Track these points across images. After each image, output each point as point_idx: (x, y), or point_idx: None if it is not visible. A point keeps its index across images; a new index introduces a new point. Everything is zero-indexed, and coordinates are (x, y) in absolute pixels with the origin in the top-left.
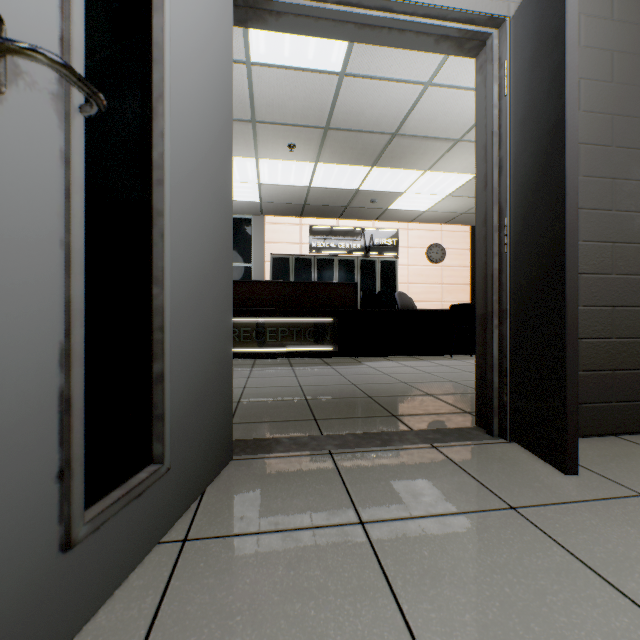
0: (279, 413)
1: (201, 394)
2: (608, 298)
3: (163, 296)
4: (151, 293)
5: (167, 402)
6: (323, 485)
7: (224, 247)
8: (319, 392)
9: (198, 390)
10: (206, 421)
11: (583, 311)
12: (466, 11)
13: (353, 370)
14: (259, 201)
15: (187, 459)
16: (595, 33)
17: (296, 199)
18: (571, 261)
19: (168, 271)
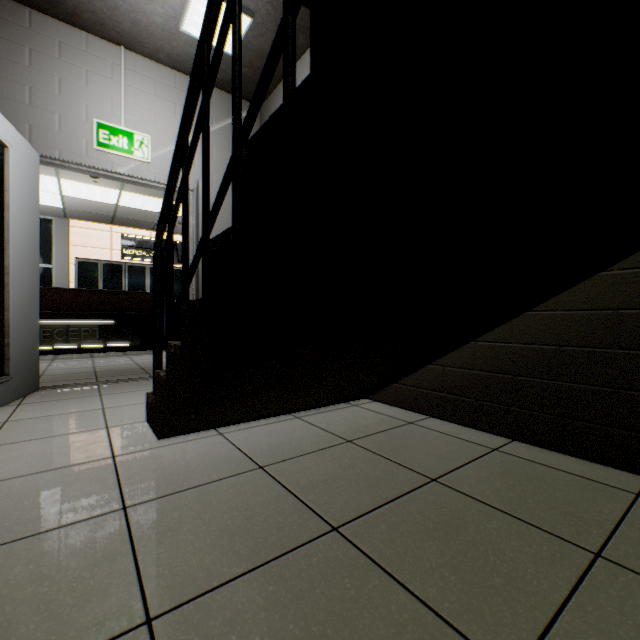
0: (73, 377)
1: (24, 355)
2: None
3: (10, 315)
4: (4, 314)
5: (12, 354)
6: (89, 391)
7: (35, 289)
8: (108, 368)
9: (23, 353)
10: (26, 367)
11: None
12: None
13: (145, 357)
14: (62, 207)
15: (18, 379)
16: None
17: (105, 211)
18: None
19: (12, 306)
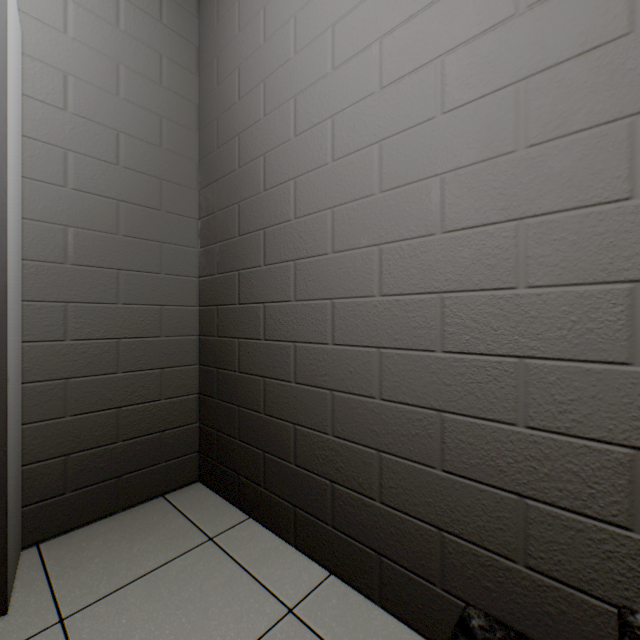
0: None
1: None
2: (157, 360)
3: None
4: None
5: None
6: None
7: None
8: None
9: None
10: None
11: (125, 377)
12: None
13: None
14: None
15: None
16: (141, 91)
17: None
18: None
19: None
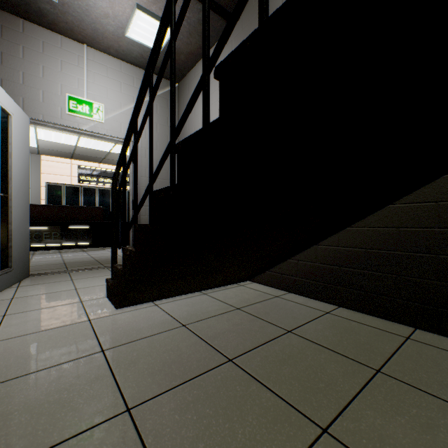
0: (50, 267)
1: (20, 253)
2: None
3: (12, 227)
4: (8, 226)
5: (13, 253)
6: (64, 277)
7: (27, 209)
8: (73, 261)
9: (19, 252)
10: (22, 261)
11: None
12: (120, 137)
13: (97, 252)
14: (37, 147)
15: (17, 270)
16: (162, 147)
17: (67, 150)
18: (139, 216)
19: (13, 221)
